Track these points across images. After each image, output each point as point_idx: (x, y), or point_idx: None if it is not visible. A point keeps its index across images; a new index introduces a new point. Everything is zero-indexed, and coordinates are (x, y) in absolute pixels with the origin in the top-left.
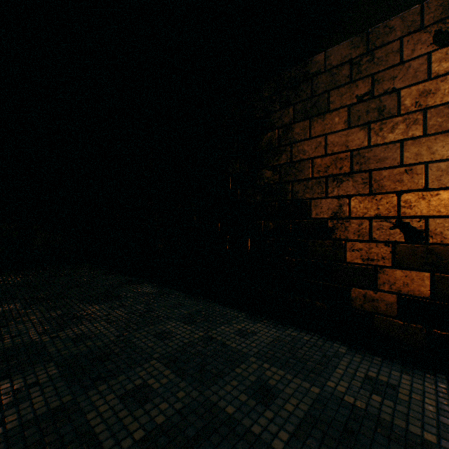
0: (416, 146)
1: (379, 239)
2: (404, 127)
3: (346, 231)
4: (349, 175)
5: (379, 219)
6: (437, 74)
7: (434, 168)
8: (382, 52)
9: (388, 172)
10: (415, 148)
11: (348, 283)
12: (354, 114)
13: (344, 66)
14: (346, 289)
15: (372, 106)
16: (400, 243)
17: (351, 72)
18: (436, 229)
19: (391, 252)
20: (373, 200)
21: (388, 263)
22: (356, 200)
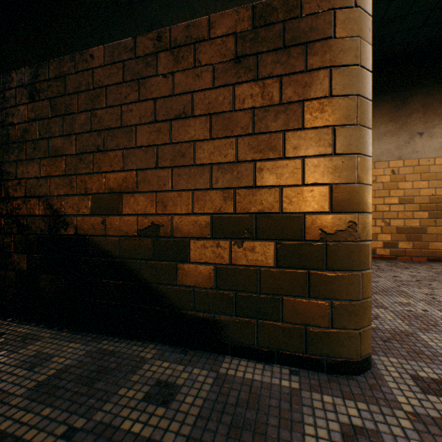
0: (23, 166)
1: (8, 232)
2: (18, 152)
3: None
4: None
5: (8, 217)
6: (30, 120)
7: (30, 183)
8: (9, 93)
9: (12, 183)
10: (23, 168)
11: None
12: None
13: None
14: None
15: (5, 132)
16: (17, 235)
17: None
18: (30, 224)
19: (13, 241)
20: (6, 203)
21: (12, 249)
22: None
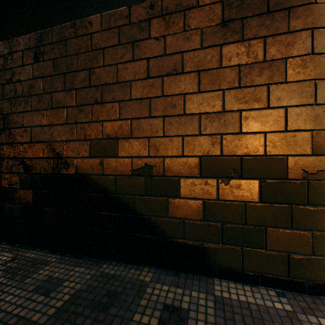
0: (28, 116)
1: (15, 171)
2: (24, 104)
3: (2, 167)
4: (3, 130)
5: (15, 159)
6: (35, 77)
7: (34, 130)
8: (16, 55)
9: (19, 130)
10: (28, 117)
11: (3, 200)
12: (6, 91)
13: (2, 58)
14: (2, 205)
15: (13, 88)
16: (23, 174)
17: (4, 63)
18: (35, 165)
19: (20, 179)
20: (13, 147)
21: (19, 186)
22: (7, 146)
